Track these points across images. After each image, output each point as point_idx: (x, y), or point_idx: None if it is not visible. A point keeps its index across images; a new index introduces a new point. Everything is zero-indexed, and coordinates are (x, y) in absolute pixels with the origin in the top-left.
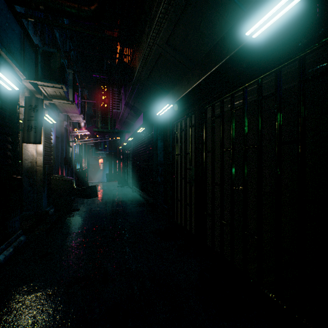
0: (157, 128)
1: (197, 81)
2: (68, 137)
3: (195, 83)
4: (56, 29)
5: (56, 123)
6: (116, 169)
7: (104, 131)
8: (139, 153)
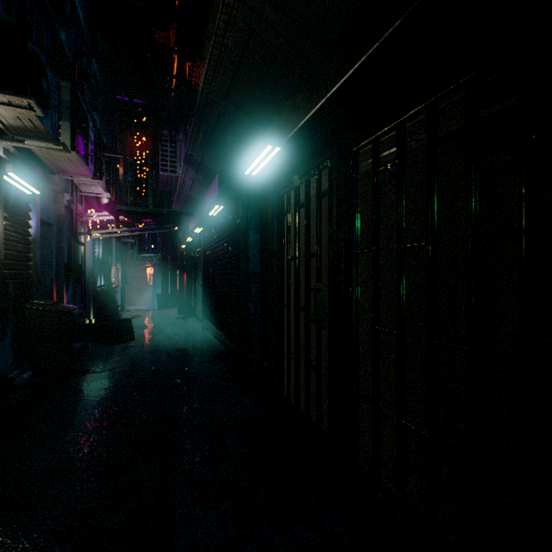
0: (248, 206)
1: (341, 77)
2: (75, 224)
3: (334, 83)
4: (61, 25)
5: (43, 196)
6: (176, 287)
7: (141, 211)
8: (214, 256)
